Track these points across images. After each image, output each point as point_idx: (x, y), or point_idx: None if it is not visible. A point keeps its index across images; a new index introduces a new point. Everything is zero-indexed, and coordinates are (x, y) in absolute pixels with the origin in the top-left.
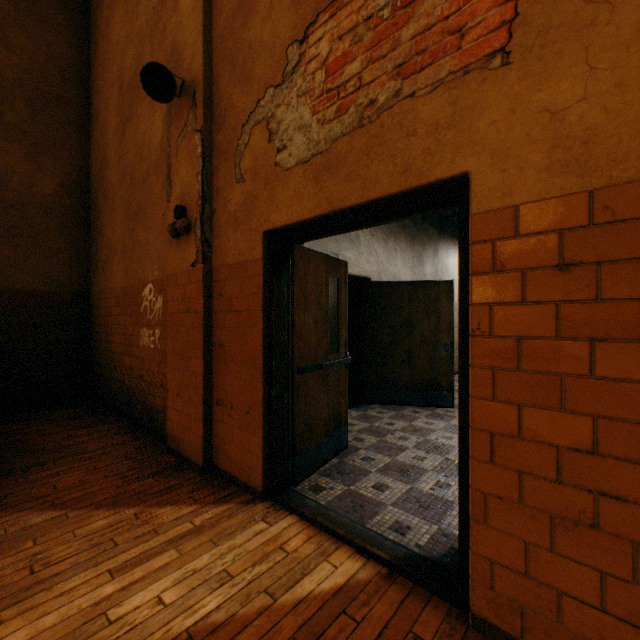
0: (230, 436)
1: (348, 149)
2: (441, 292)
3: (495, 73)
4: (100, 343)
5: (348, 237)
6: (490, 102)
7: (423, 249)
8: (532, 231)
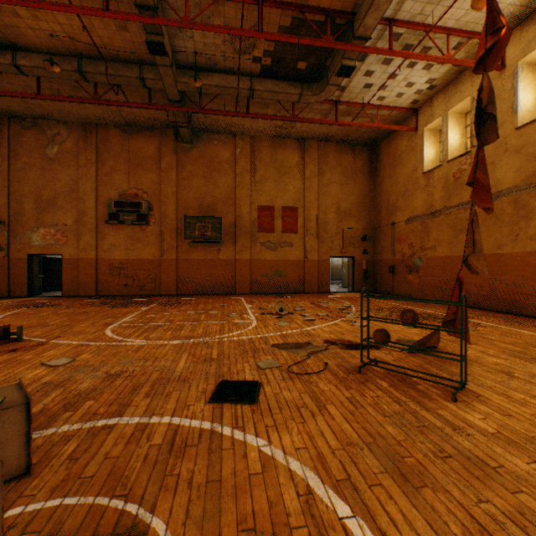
0: (18, 289)
1: (47, 247)
2: None
3: (66, 246)
4: None
5: None
6: (65, 248)
7: None
8: (69, 261)
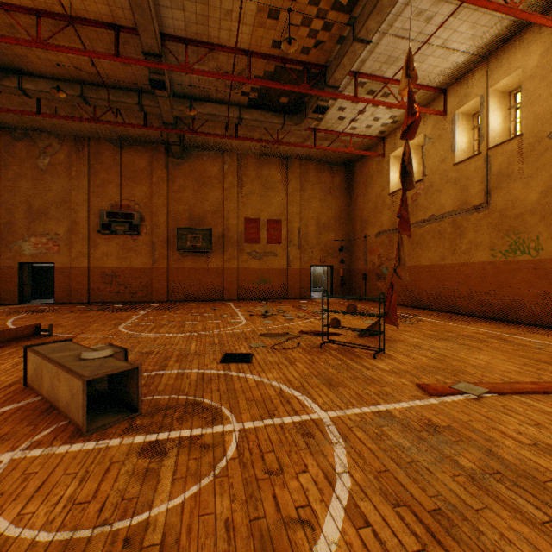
0: (8, 297)
1: (39, 255)
2: None
3: (58, 255)
4: None
5: None
6: (57, 257)
7: None
8: (61, 269)
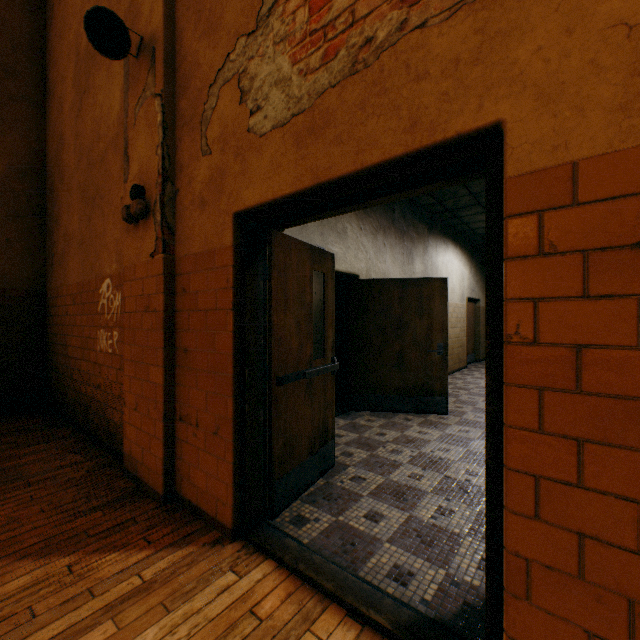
0: (195, 459)
1: (338, 103)
2: (434, 290)
3: None
4: (56, 346)
5: (335, 230)
6: (534, 22)
7: (413, 246)
8: (599, 196)
